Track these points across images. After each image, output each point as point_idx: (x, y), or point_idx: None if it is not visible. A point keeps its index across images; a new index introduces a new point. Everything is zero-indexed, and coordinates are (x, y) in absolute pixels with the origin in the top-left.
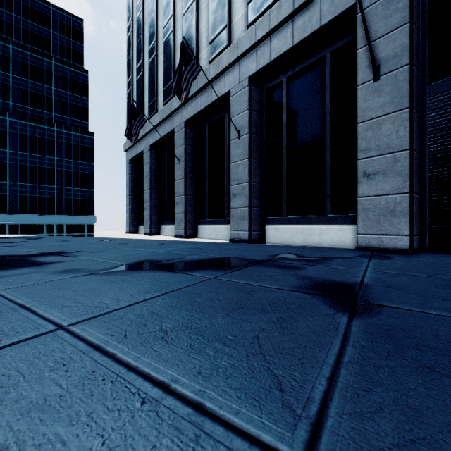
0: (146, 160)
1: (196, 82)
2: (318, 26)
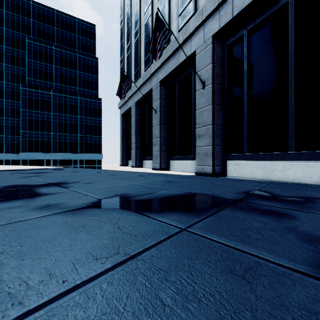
0: (133, 113)
1: (168, 49)
2: None
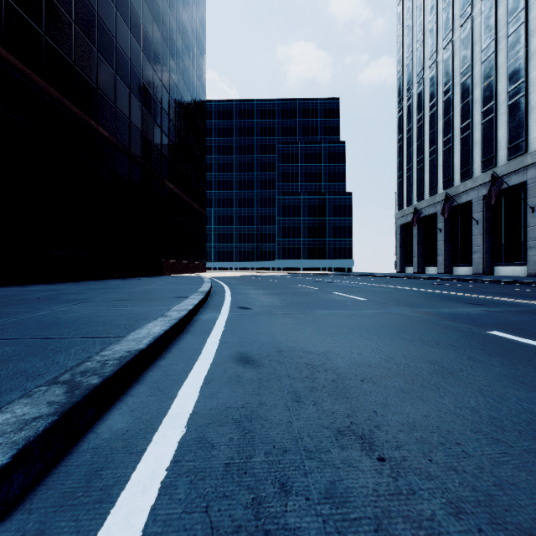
0: (415, 227)
1: (452, 191)
2: (513, 184)
